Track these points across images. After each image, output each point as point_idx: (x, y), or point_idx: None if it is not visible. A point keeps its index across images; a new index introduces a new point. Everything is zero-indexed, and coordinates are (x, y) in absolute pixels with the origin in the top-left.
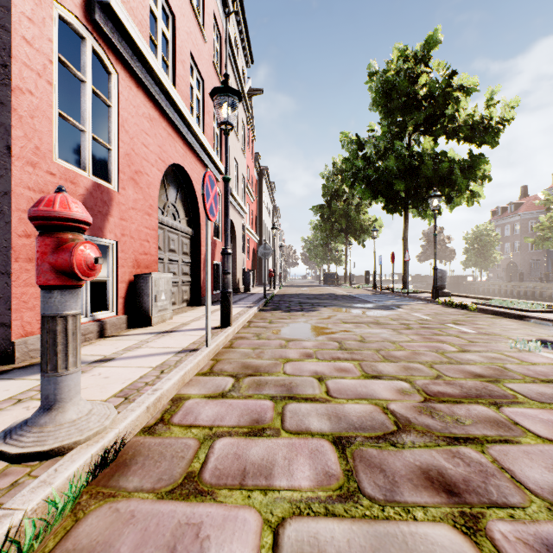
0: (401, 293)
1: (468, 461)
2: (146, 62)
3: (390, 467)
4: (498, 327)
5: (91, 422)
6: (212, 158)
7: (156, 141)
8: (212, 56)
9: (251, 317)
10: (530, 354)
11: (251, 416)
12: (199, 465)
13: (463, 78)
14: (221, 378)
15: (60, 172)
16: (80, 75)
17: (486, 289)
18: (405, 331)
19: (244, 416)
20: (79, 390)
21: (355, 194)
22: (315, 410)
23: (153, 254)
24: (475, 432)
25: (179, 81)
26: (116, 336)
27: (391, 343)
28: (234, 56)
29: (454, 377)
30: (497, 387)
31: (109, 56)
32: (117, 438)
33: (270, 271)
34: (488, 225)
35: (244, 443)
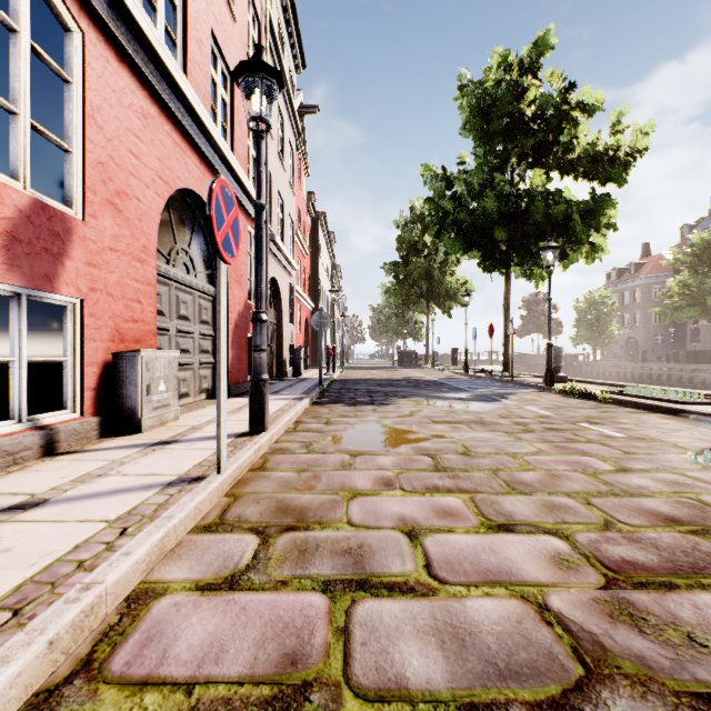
0: (502, 377)
1: None
2: (133, 22)
3: None
4: (650, 427)
5: None
6: (244, 187)
7: (154, 150)
8: (245, 45)
9: (299, 415)
10: None
11: (281, 641)
12: None
13: (584, 92)
14: (236, 536)
15: None
16: (6, 18)
17: (602, 371)
18: (525, 435)
19: (268, 645)
20: None
21: (439, 249)
22: (411, 620)
23: (148, 321)
24: None
25: (193, 68)
26: (74, 453)
27: (511, 457)
28: (279, 53)
29: (634, 524)
30: None
31: None
32: None
33: (329, 349)
34: (604, 290)
35: None
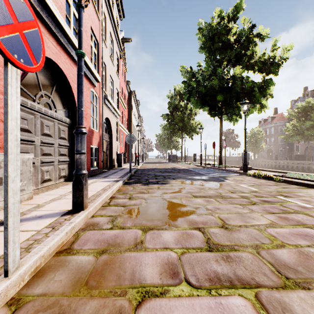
0: (219, 167)
1: None
2: None
3: None
4: None
5: None
6: (87, 65)
7: None
8: None
9: (114, 192)
10: None
11: None
12: None
13: (260, 29)
14: None
15: None
16: None
17: (258, 163)
18: (254, 207)
19: None
20: None
21: (187, 108)
22: None
23: None
24: None
25: None
26: None
27: (258, 230)
28: (110, 4)
29: None
30: None
31: None
32: None
33: (135, 153)
34: (258, 128)
35: None
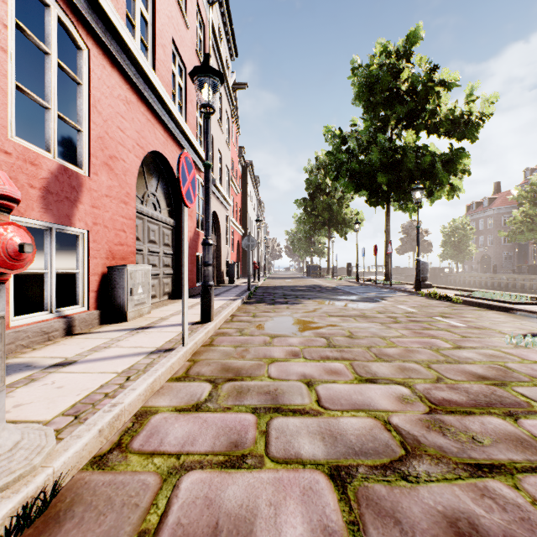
0: (383, 285)
1: (503, 503)
2: (121, 40)
3: (406, 516)
4: (486, 320)
5: (14, 460)
6: (194, 148)
7: (134, 126)
8: (195, 44)
9: (234, 310)
10: (528, 351)
11: (228, 436)
12: (156, 518)
13: (444, 73)
14: (197, 383)
15: (18, 151)
16: (43, 46)
17: (462, 280)
18: (394, 325)
19: (221, 438)
20: (0, 417)
21: (337, 188)
22: (306, 427)
23: (130, 245)
24: (499, 456)
25: (159, 66)
26: (85, 333)
27: (382, 339)
28: (218, 47)
29: (457, 379)
30: (506, 392)
31: (78, 29)
32: (51, 480)
33: (255, 263)
34: (464, 219)
35: (218, 480)
